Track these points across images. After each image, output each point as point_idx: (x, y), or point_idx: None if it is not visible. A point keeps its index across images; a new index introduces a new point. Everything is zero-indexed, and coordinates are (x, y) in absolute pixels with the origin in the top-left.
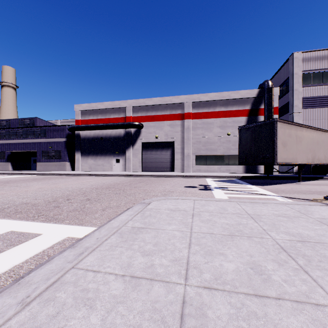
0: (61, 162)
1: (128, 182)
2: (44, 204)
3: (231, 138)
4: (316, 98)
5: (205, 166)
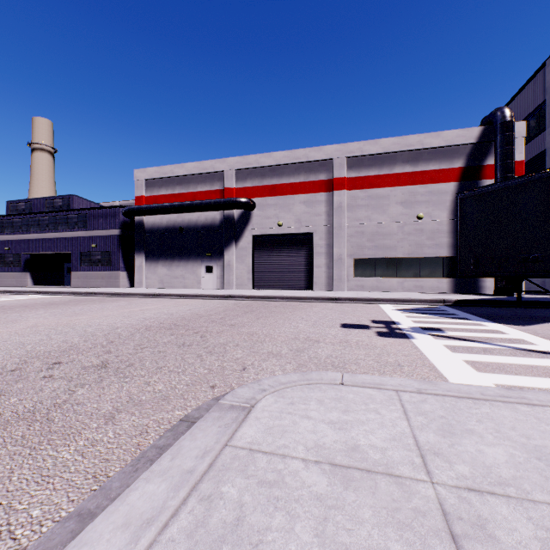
0: (111, 272)
1: (222, 311)
2: None
3: (425, 224)
4: None
5: (372, 280)
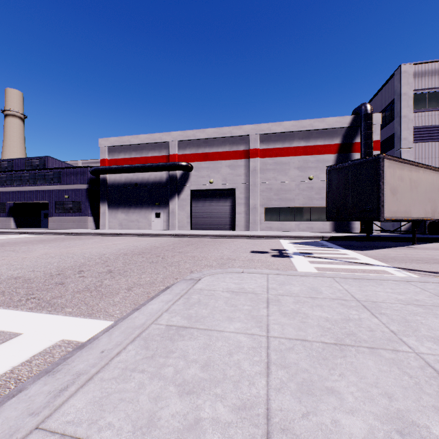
0: (81, 217)
1: (171, 244)
2: (43, 279)
3: (314, 183)
4: (434, 127)
5: (278, 223)
